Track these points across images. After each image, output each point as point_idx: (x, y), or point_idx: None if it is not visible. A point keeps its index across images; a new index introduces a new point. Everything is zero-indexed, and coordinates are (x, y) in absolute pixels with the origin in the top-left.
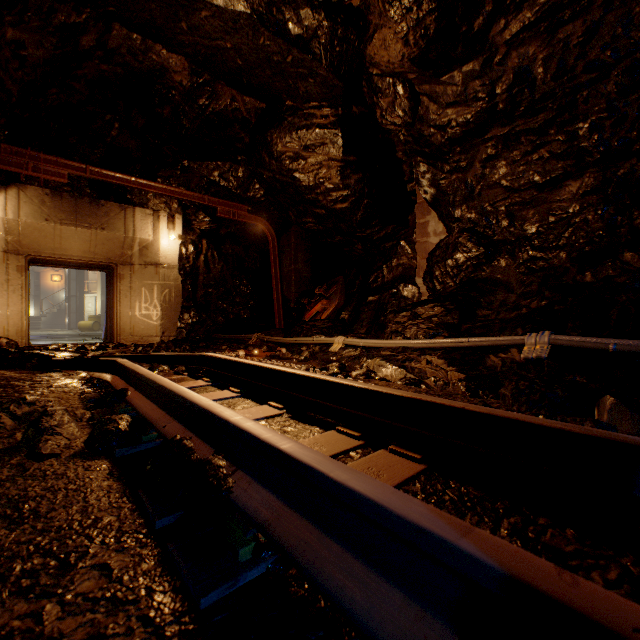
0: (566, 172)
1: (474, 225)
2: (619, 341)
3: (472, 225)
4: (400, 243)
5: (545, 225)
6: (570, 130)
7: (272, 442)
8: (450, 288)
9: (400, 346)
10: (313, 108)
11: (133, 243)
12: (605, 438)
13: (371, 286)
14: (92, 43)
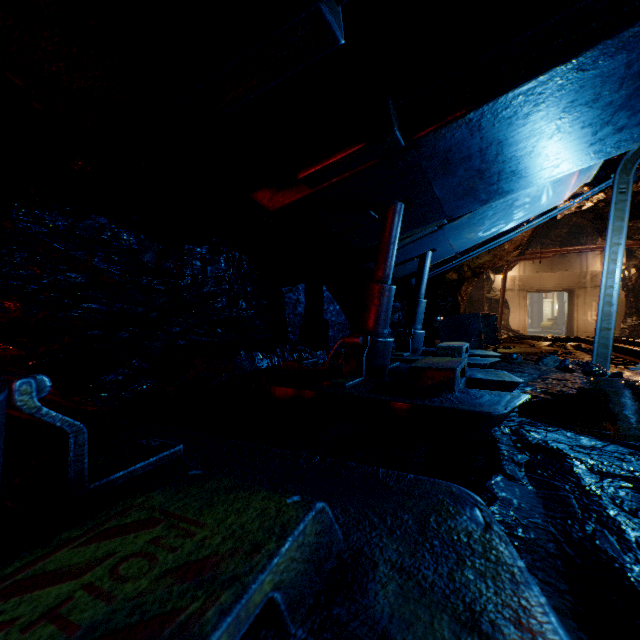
0: None
1: None
2: None
3: None
4: None
5: None
6: None
7: None
8: None
9: None
10: None
11: (585, 275)
12: None
13: None
14: None
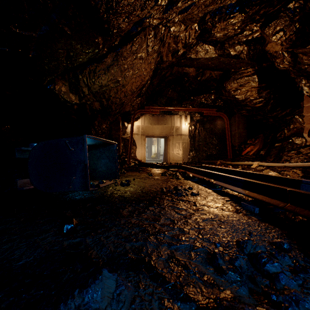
0: None
1: None
2: None
3: None
4: (294, 117)
5: None
6: None
7: (221, 174)
8: None
9: (283, 166)
10: (243, 70)
11: (173, 128)
12: (294, 179)
13: (277, 138)
14: (168, 74)
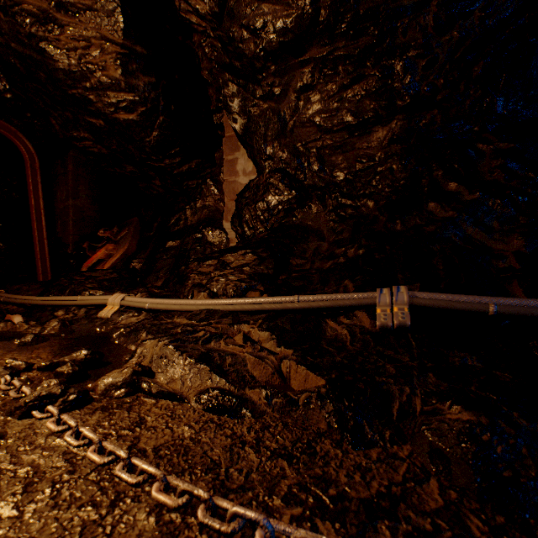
0: (378, 114)
1: (286, 166)
2: (497, 300)
3: (284, 165)
4: (206, 181)
5: (353, 172)
6: (387, 65)
7: None
8: (261, 234)
9: (203, 309)
10: None
11: None
12: None
13: (172, 229)
14: None
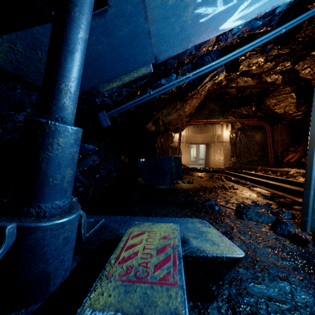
0: None
1: None
2: None
3: None
4: None
5: None
6: None
7: (253, 178)
8: None
9: None
10: (281, 89)
11: (215, 136)
12: (301, 182)
13: None
14: (212, 95)
